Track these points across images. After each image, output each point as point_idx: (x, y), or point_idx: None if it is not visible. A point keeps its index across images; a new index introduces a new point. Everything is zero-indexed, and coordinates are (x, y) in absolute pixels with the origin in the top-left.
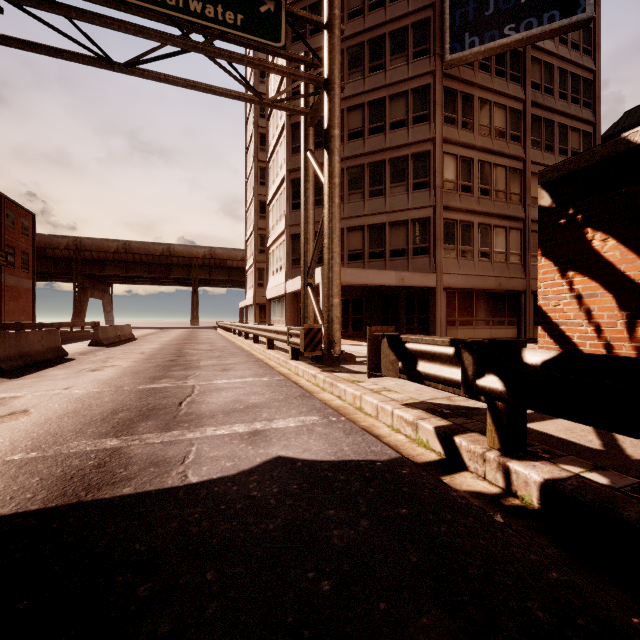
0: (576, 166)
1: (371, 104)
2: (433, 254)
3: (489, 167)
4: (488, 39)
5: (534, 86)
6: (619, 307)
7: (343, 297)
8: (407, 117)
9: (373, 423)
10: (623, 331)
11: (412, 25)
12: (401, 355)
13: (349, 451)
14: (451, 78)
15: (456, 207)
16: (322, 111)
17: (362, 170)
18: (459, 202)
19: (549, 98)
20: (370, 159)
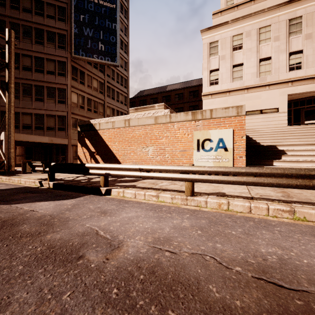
0: (84, 123)
1: (36, 58)
2: (67, 131)
3: (91, 101)
4: (88, 56)
5: (108, 76)
6: (89, 155)
7: (20, 146)
8: (55, 71)
9: (24, 185)
10: (90, 160)
11: (57, 33)
12: (32, 166)
13: (13, 187)
14: (75, 62)
15: (77, 114)
16: (5, 71)
17: (31, 87)
18: (79, 112)
19: (113, 81)
20: (36, 83)
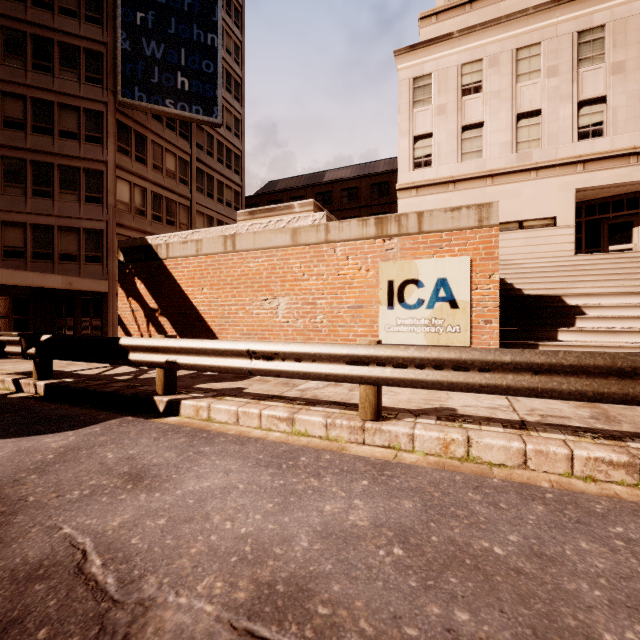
0: (132, 244)
1: (36, 101)
2: (106, 263)
3: (162, 199)
4: (154, 101)
5: (199, 146)
6: (145, 316)
7: None
8: (79, 132)
9: None
10: (146, 328)
11: (85, 49)
12: None
13: None
14: (125, 115)
15: (130, 226)
16: None
17: (24, 165)
18: (133, 222)
19: (210, 159)
20: (35, 157)
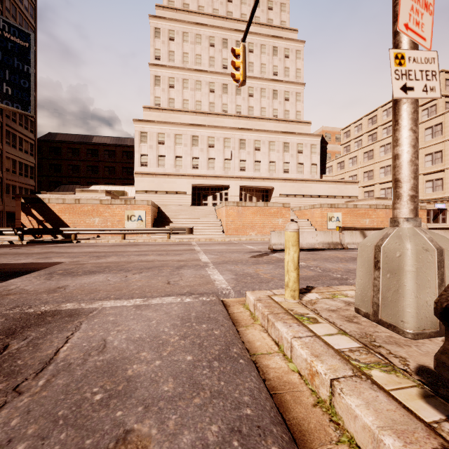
0: (30, 197)
1: None
2: None
3: None
4: None
5: (7, 116)
6: (37, 223)
7: None
8: None
9: None
10: (38, 227)
11: None
12: None
13: None
14: None
15: None
16: None
17: None
18: None
19: (15, 124)
20: None
